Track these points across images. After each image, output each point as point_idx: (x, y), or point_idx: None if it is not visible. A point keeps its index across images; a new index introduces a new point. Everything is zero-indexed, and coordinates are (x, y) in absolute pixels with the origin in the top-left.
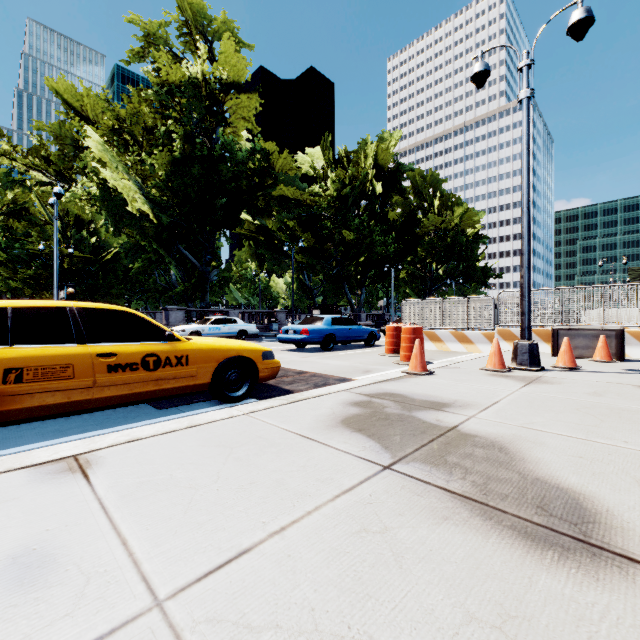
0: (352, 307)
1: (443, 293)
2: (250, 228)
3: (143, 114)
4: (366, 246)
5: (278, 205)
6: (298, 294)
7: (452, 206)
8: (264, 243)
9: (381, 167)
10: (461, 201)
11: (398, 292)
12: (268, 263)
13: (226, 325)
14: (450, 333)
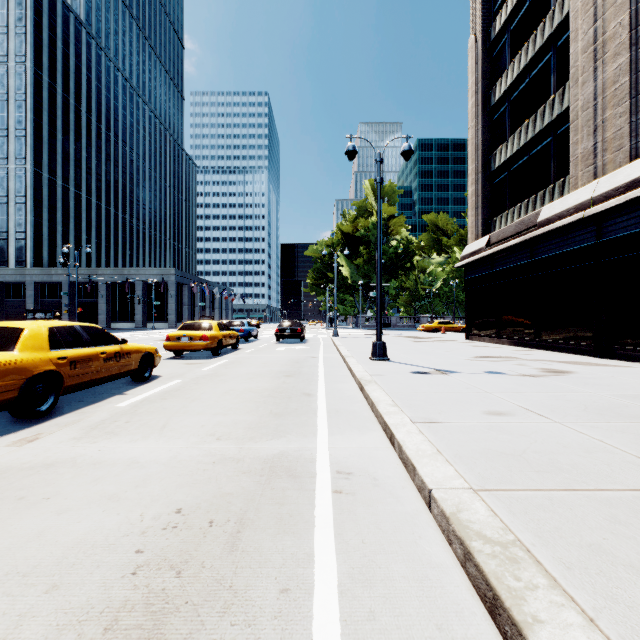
0: None
1: None
2: None
3: None
4: None
5: None
6: None
7: None
8: None
9: None
10: None
11: None
12: None
13: None
14: None
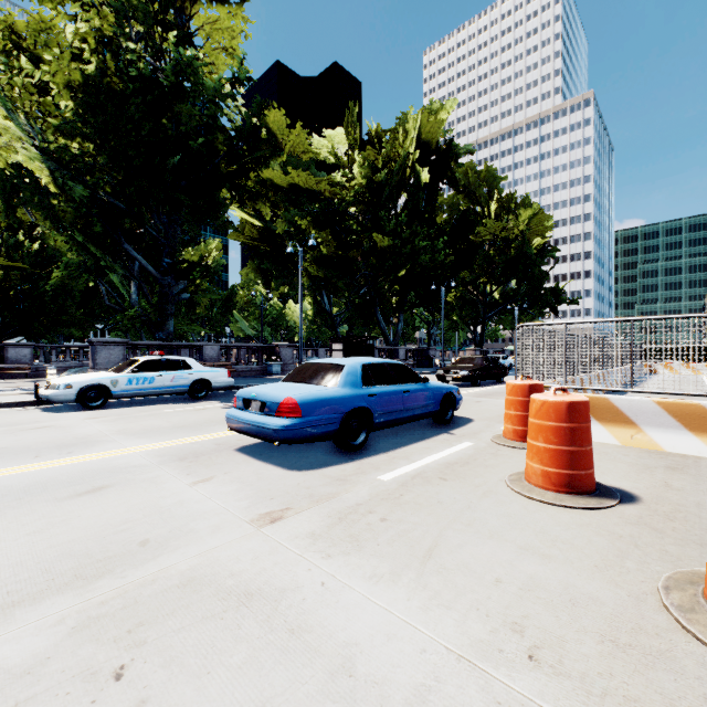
0: (386, 339)
1: (498, 322)
2: (251, 235)
3: (57, 29)
4: (407, 255)
5: (286, 199)
6: (315, 322)
7: (516, 208)
8: (269, 254)
9: (428, 145)
10: (529, 200)
11: (448, 319)
12: (275, 281)
13: (166, 372)
14: (658, 405)
